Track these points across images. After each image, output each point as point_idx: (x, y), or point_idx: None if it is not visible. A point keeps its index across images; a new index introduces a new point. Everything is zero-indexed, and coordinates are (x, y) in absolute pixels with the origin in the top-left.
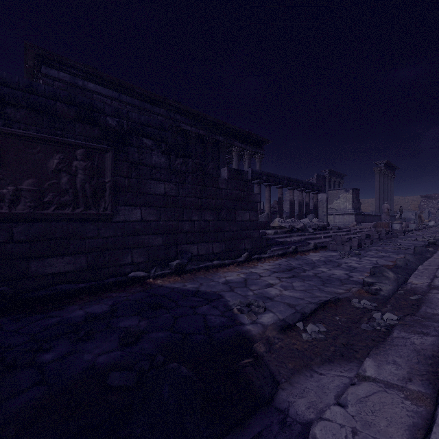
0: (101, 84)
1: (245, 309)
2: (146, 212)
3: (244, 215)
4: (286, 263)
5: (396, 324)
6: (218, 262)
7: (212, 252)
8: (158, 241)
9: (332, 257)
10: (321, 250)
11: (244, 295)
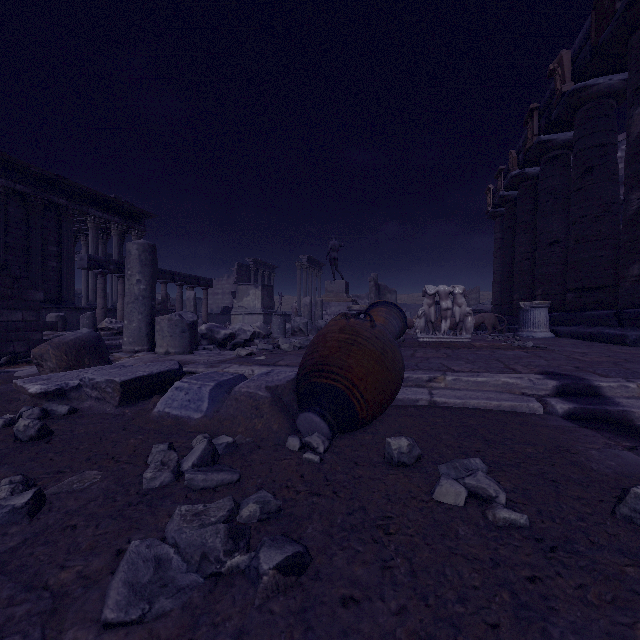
0: None
1: None
2: None
3: (13, 314)
4: None
5: None
6: None
7: None
8: None
9: None
10: None
11: None
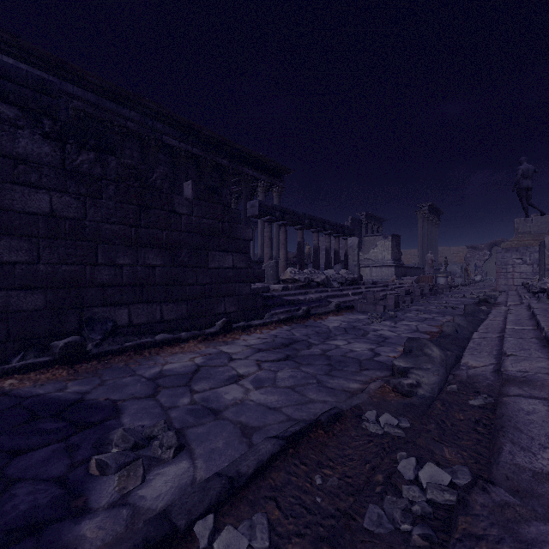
0: (28, 62)
1: (112, 463)
2: (1, 246)
3: (224, 258)
4: (287, 333)
5: (448, 502)
6: (165, 336)
7: (162, 320)
8: (34, 302)
9: (358, 322)
10: (346, 311)
11: (168, 408)
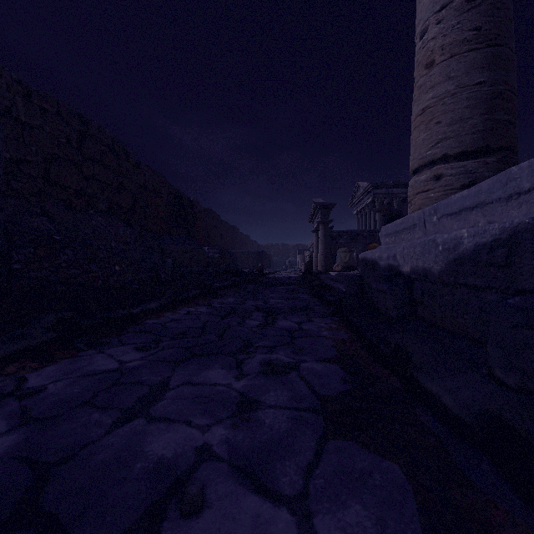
0: (400, 187)
1: None
2: None
3: None
4: None
5: None
6: None
7: None
8: None
9: None
10: None
11: None
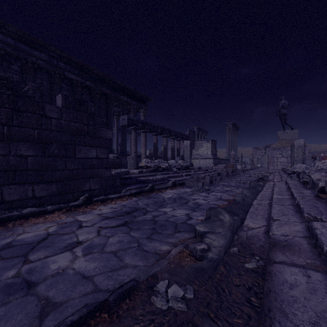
0: None
1: None
2: None
3: (89, 151)
4: (133, 203)
5: None
6: (32, 210)
7: (33, 196)
8: None
9: (184, 194)
10: (179, 186)
11: None
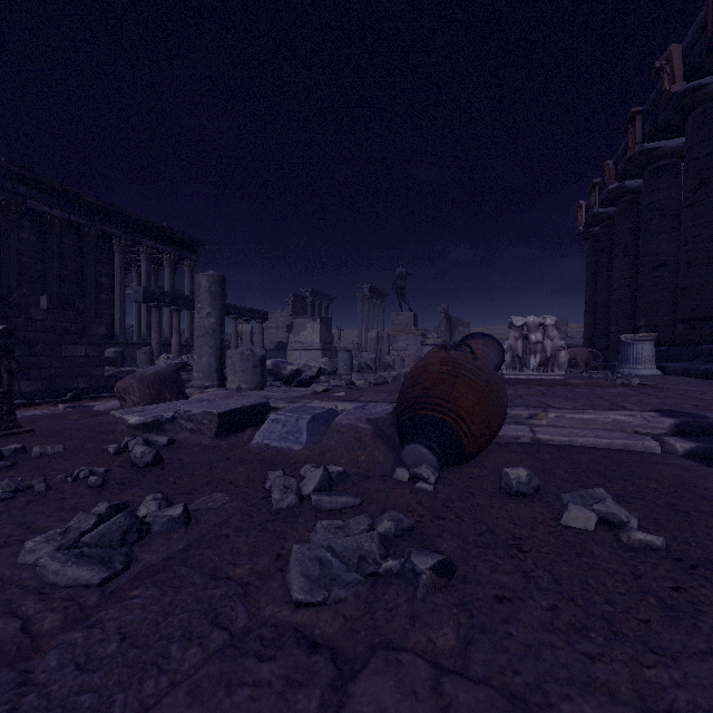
0: None
1: None
2: None
3: (77, 349)
4: None
5: None
6: (23, 401)
7: (20, 392)
8: None
9: None
10: None
11: None
